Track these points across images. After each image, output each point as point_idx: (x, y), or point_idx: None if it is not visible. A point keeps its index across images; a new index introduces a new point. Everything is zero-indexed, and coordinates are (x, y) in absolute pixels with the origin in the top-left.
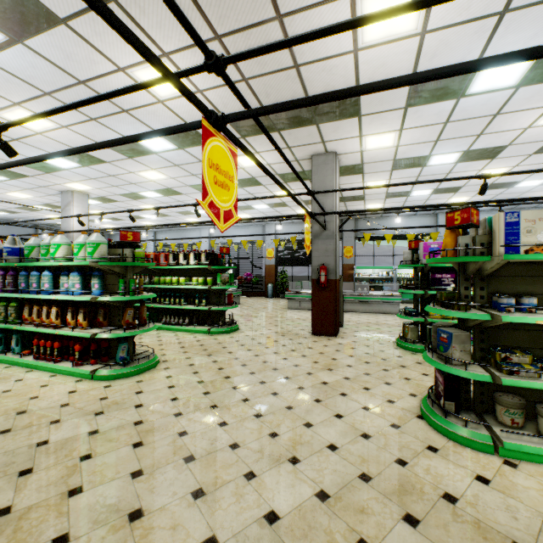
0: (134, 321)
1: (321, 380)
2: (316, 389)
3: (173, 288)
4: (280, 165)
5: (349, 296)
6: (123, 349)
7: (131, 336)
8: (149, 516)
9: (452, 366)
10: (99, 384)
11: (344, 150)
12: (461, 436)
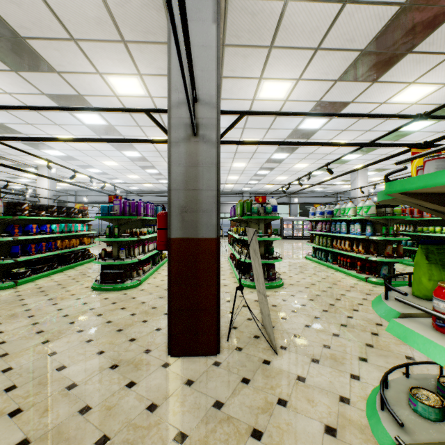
0: (392, 254)
1: None
2: None
3: (437, 237)
4: None
5: None
6: (384, 269)
7: (391, 263)
8: (384, 327)
9: None
10: (369, 284)
11: None
12: None
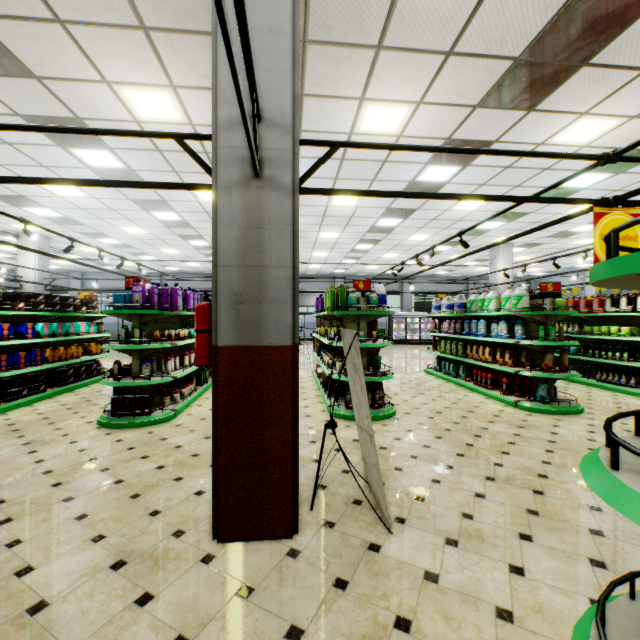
0: (553, 366)
1: None
2: None
3: (612, 340)
4: None
5: None
6: (542, 389)
7: (551, 379)
8: (551, 480)
9: None
10: (521, 412)
11: None
12: None
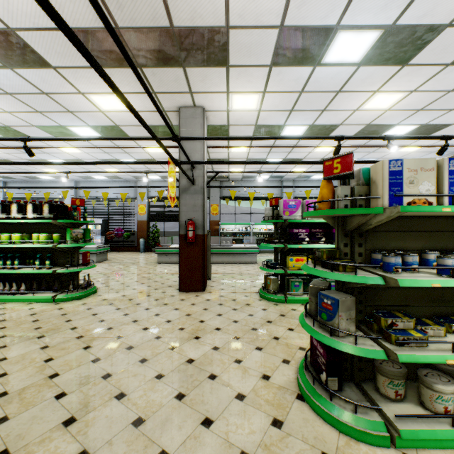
0: None
1: (186, 357)
2: (180, 375)
3: (6, 248)
4: (146, 115)
5: (216, 249)
6: None
7: None
8: None
9: (339, 338)
10: None
11: (211, 106)
12: (354, 428)
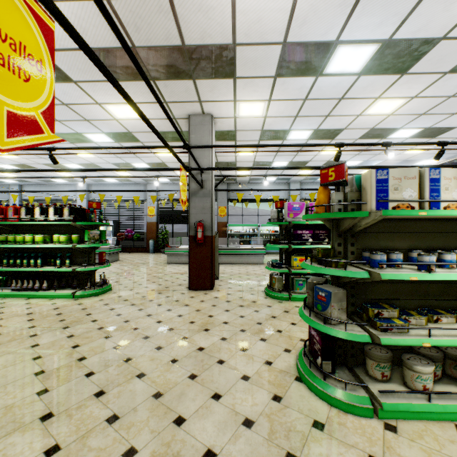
0: None
1: (197, 346)
2: (192, 360)
3: (28, 248)
4: (157, 122)
5: (224, 250)
6: None
7: None
8: None
9: (332, 326)
10: None
11: (219, 114)
12: (343, 402)
